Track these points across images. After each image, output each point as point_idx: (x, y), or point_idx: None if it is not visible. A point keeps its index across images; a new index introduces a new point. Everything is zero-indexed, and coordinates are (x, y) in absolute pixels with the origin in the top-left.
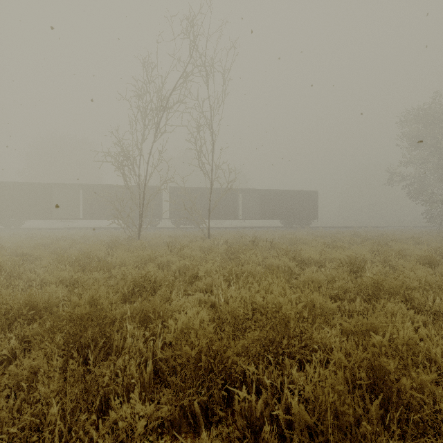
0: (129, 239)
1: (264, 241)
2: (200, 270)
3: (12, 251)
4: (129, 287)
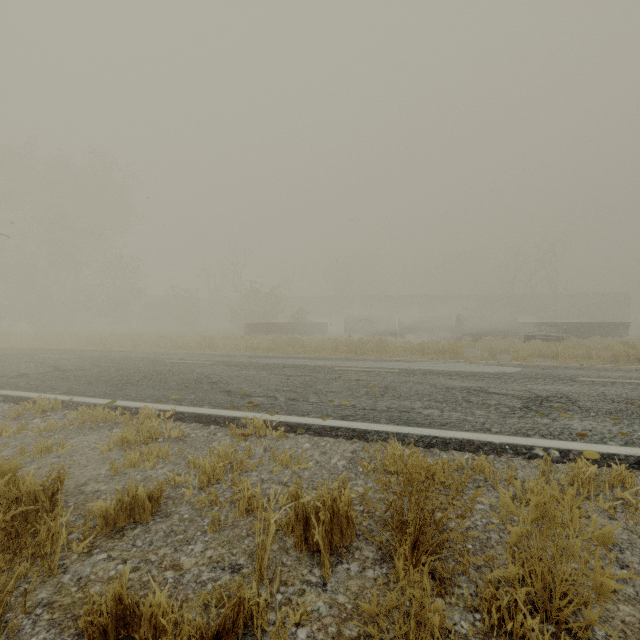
0: None
1: None
2: None
3: None
4: None
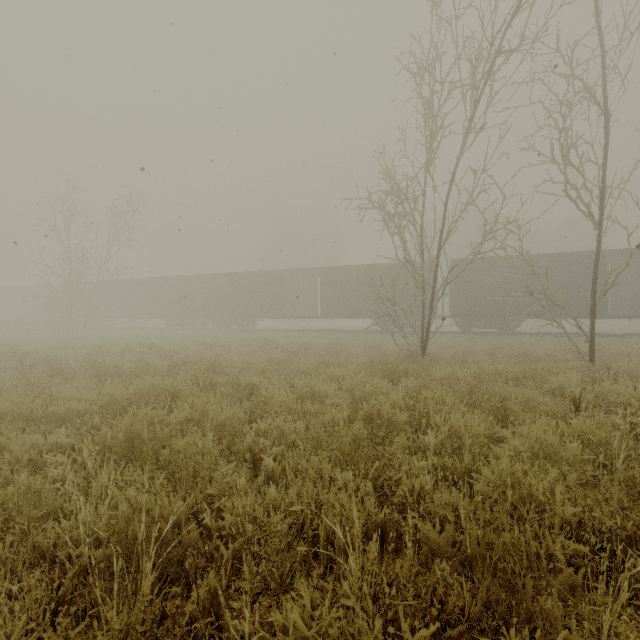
0: (407, 357)
1: None
2: None
3: (234, 376)
4: None
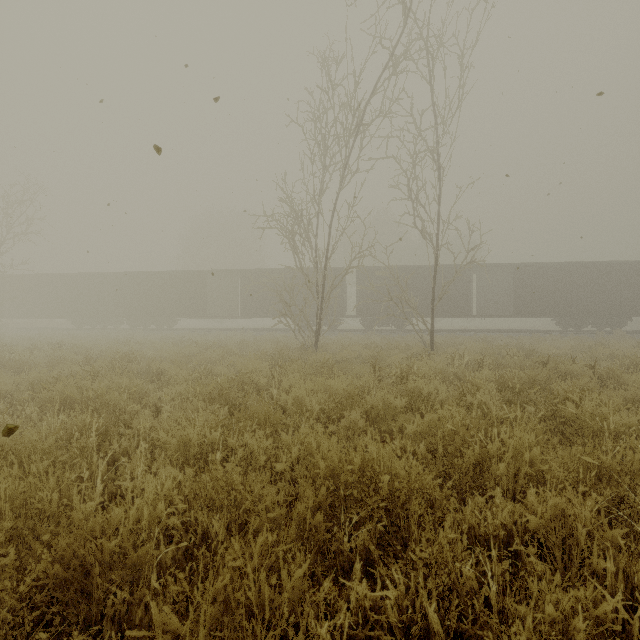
0: (302, 348)
1: (575, 365)
2: (489, 452)
3: (147, 365)
4: (325, 503)
